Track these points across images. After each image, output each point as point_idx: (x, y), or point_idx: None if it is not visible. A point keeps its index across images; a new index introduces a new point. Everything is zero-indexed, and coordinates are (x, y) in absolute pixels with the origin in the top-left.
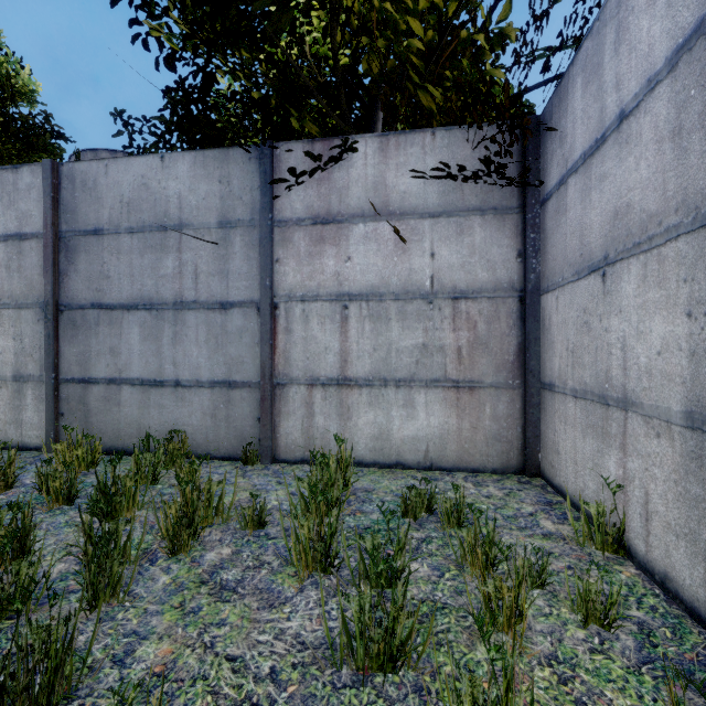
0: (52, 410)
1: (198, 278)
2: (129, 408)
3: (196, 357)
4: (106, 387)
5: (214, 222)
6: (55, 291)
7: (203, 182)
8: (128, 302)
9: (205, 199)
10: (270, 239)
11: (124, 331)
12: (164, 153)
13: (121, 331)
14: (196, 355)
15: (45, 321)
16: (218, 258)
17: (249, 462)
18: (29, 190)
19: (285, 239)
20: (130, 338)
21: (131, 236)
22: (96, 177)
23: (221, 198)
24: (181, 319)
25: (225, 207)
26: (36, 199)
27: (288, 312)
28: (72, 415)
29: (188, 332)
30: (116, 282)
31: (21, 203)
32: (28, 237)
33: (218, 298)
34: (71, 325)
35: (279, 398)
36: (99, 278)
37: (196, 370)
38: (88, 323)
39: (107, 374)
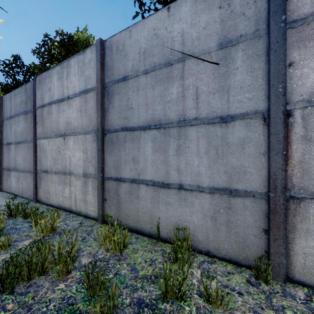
0: (100, 197)
1: (198, 98)
2: (144, 201)
3: (197, 166)
4: (130, 185)
5: (214, 45)
6: (102, 122)
7: (203, 14)
8: (144, 124)
9: (205, 28)
10: (283, 42)
11: (141, 145)
12: (170, 4)
13: (139, 145)
14: (197, 164)
15: (97, 141)
16: (218, 77)
17: (260, 276)
18: (89, 62)
19: (301, 39)
20: (145, 150)
21: (146, 76)
22: (124, 41)
23: (221, 21)
24: (183, 134)
25: (225, 29)
26: (93, 66)
27: (306, 119)
28: (110, 201)
29: (189, 145)
30: (136, 111)
31: (86, 71)
32: (89, 91)
33: (218, 113)
34: (110, 143)
35: (293, 213)
36: (126, 110)
37: (197, 176)
38: (119, 141)
39: (130, 176)
